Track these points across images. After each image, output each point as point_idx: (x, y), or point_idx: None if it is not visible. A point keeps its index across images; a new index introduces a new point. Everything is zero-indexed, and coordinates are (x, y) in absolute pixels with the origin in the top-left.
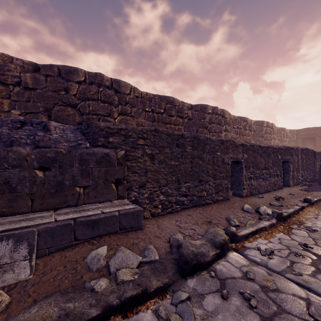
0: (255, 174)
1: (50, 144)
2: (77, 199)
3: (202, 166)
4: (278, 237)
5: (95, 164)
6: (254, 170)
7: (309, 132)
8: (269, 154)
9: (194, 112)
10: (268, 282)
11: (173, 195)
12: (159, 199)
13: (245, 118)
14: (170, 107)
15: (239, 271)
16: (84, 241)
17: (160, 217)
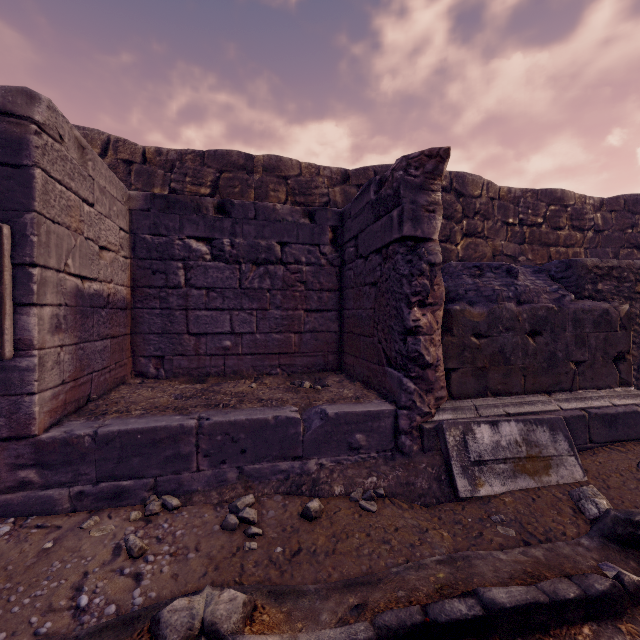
0: None
1: (533, 297)
2: (571, 380)
3: None
4: None
5: (591, 327)
6: None
7: None
8: None
9: (609, 214)
10: None
11: None
12: None
13: None
14: (556, 210)
15: None
16: (599, 445)
17: None
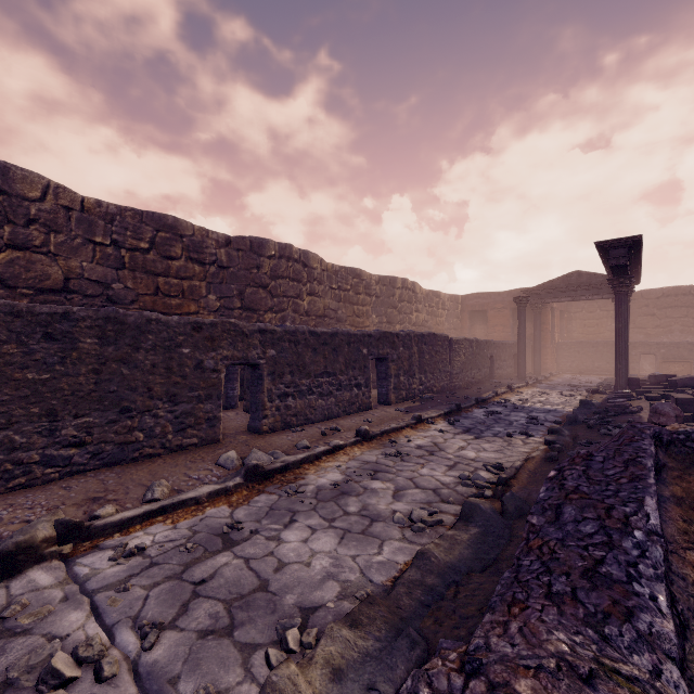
0: (299, 387)
1: None
2: None
3: (133, 378)
4: (204, 516)
5: None
6: (296, 378)
7: (479, 300)
8: (337, 346)
9: (235, 252)
10: (31, 618)
11: (32, 447)
12: None
13: (356, 271)
14: (167, 237)
15: (3, 605)
16: None
17: None
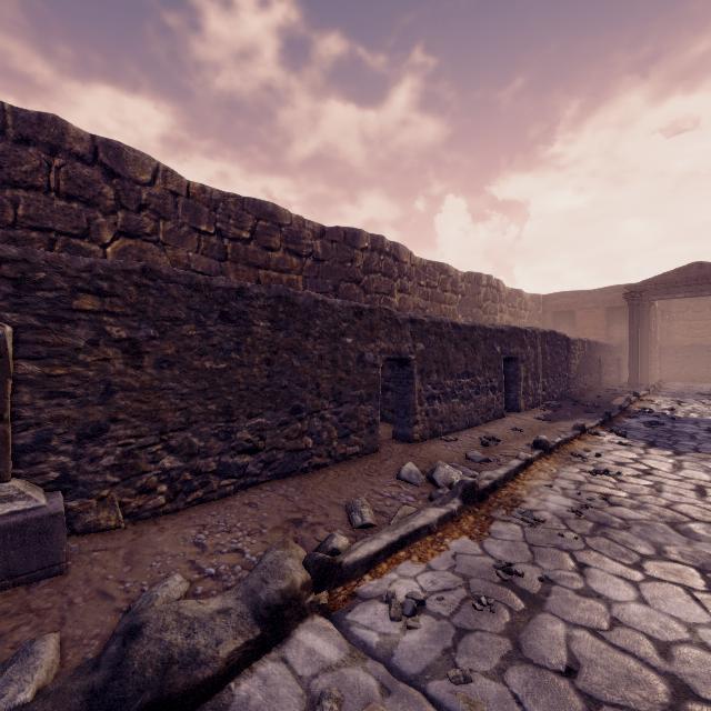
0: (444, 388)
1: None
2: None
3: (302, 371)
4: (452, 552)
5: None
6: (441, 378)
7: (564, 300)
8: (475, 342)
9: (330, 243)
10: None
11: (209, 452)
12: (159, 468)
13: (443, 266)
14: (267, 227)
15: (301, 696)
16: None
17: (161, 521)
